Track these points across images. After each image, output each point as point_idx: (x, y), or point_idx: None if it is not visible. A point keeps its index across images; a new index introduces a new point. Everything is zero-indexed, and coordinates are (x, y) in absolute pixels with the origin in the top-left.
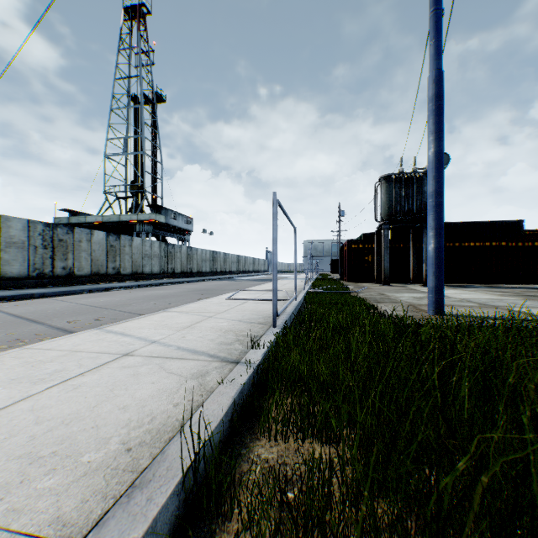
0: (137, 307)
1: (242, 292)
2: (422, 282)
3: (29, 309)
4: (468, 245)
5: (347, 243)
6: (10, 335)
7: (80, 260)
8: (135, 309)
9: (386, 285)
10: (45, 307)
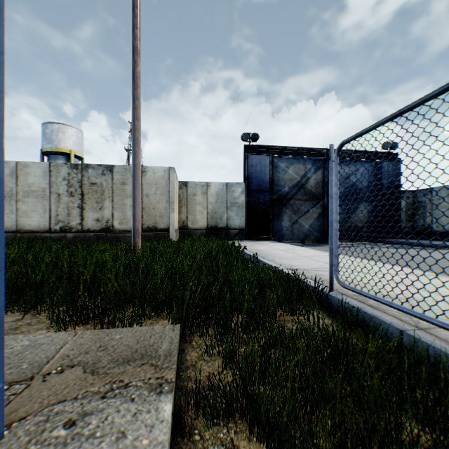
0: None
1: None
2: None
3: None
4: None
5: None
6: None
7: None
8: None
9: None
10: None
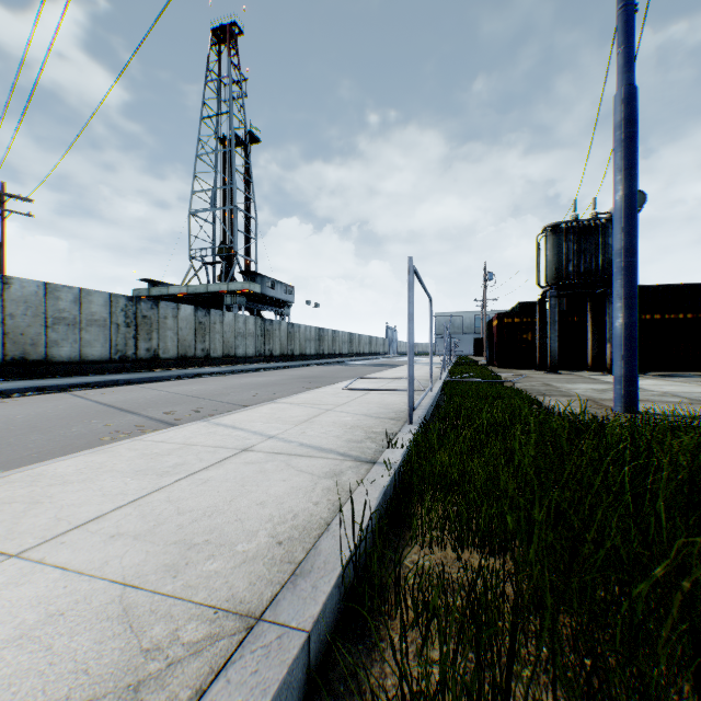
0: (237, 397)
1: (361, 381)
2: (604, 369)
3: (118, 398)
4: (674, 317)
5: (497, 316)
6: (108, 426)
7: (165, 340)
8: (235, 400)
9: (552, 373)
10: (134, 395)
